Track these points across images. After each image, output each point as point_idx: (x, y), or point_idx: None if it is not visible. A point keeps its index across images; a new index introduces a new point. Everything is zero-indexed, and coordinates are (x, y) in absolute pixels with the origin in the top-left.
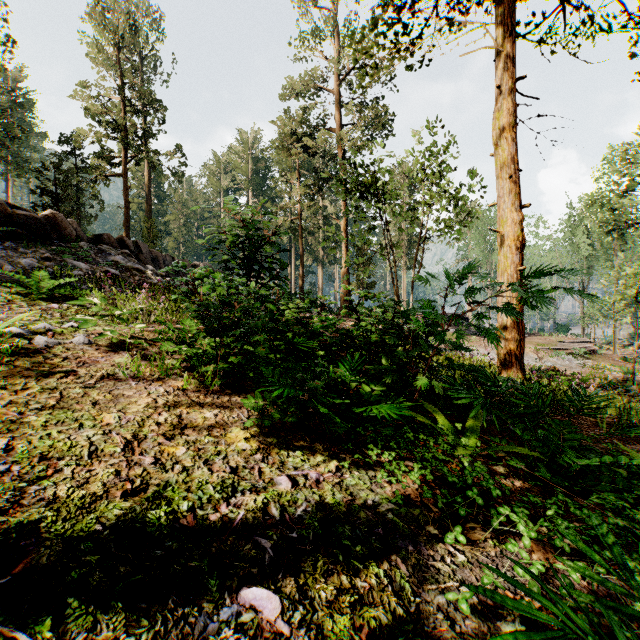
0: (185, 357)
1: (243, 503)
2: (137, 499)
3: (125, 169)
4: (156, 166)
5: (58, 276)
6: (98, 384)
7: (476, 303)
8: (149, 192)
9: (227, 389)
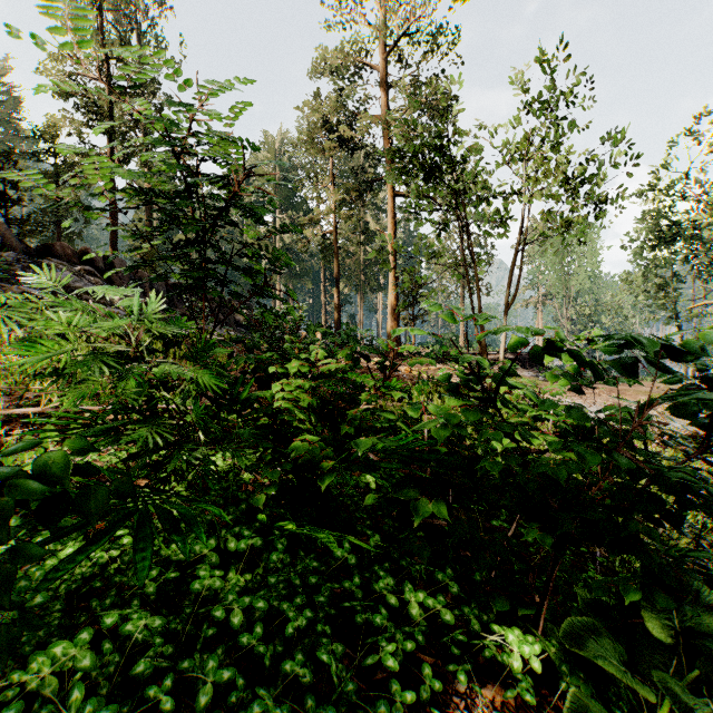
0: None
1: None
2: None
3: None
4: (149, 163)
5: None
6: None
7: None
8: None
9: None
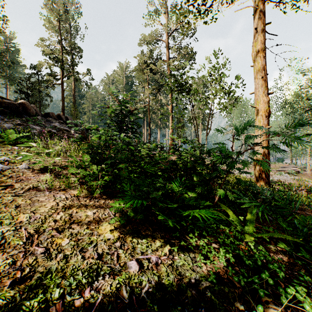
0: (82, 176)
1: (102, 288)
2: (22, 287)
3: (62, 81)
4: (77, 79)
5: (22, 132)
6: (25, 193)
7: (255, 144)
8: (74, 93)
9: (104, 195)
